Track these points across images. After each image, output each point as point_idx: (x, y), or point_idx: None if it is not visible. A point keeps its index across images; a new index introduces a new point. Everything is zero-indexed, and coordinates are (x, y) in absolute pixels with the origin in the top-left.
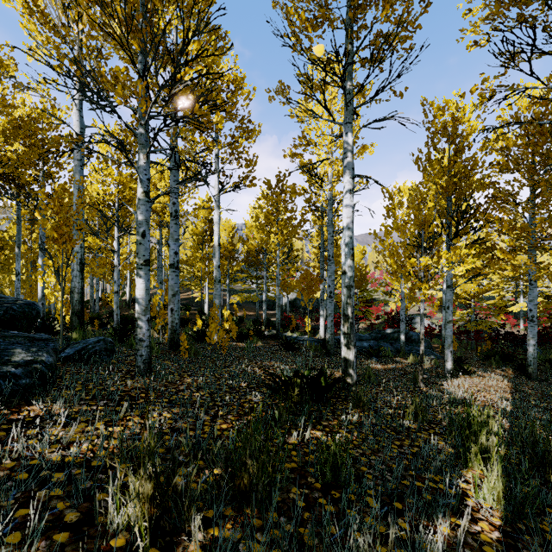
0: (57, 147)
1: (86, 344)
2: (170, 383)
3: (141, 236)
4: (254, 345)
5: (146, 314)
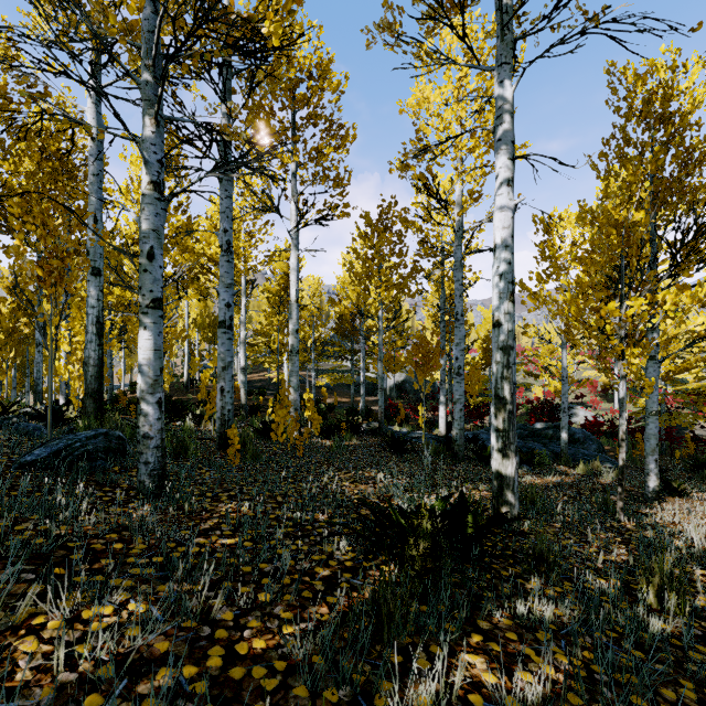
0: (3, 105)
1: (72, 441)
2: (188, 515)
3: (147, 258)
4: (347, 443)
5: (155, 392)
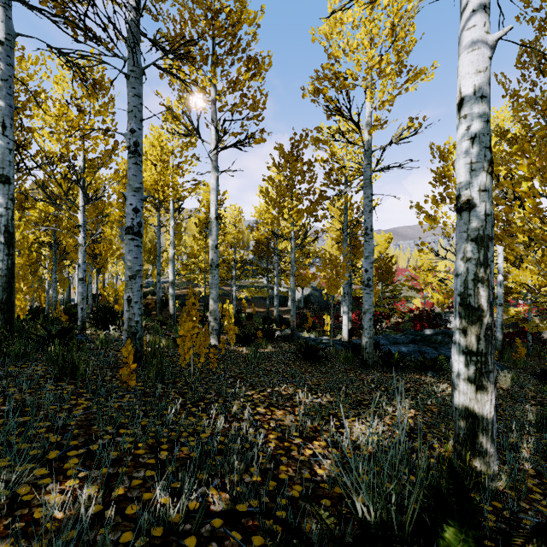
0: None
1: None
2: None
3: None
4: (263, 351)
5: None
